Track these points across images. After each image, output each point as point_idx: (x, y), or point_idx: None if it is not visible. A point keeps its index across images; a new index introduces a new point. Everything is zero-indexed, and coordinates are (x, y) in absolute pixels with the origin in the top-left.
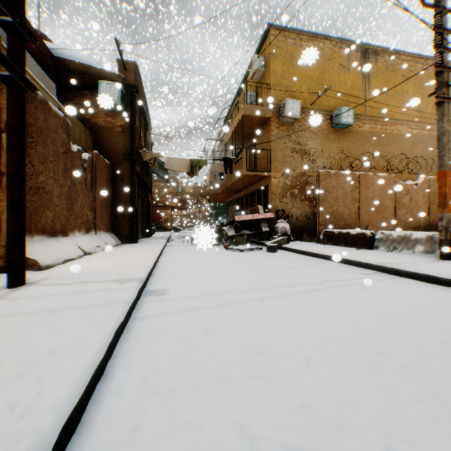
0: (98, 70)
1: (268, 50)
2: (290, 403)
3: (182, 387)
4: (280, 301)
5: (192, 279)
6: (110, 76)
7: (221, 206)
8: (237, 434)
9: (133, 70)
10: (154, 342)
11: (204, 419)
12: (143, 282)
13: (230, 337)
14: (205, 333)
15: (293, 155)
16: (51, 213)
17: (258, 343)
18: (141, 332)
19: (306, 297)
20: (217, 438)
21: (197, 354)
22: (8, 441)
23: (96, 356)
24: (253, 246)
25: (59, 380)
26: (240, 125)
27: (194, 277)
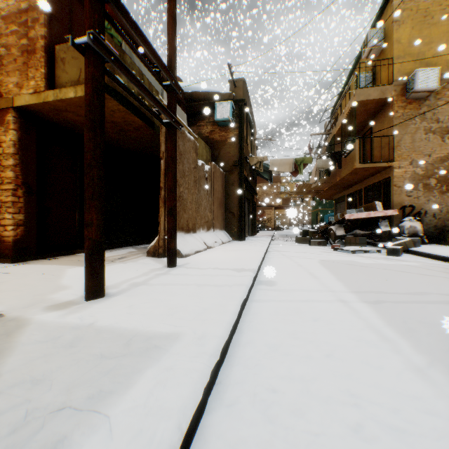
0: (214, 94)
1: (389, 18)
2: (401, 391)
3: (296, 354)
4: (399, 307)
5: (298, 275)
6: (223, 96)
7: (328, 203)
8: (344, 396)
9: (241, 86)
10: (269, 319)
11: (315, 378)
12: (255, 273)
13: (339, 328)
14: (313, 321)
15: (426, 137)
16: (186, 215)
17: (368, 339)
18: (258, 311)
19: (438, 307)
20: (326, 393)
21: (307, 335)
22: (197, 347)
23: (232, 317)
24: (367, 248)
25: (214, 325)
26: (351, 113)
27: (300, 274)
